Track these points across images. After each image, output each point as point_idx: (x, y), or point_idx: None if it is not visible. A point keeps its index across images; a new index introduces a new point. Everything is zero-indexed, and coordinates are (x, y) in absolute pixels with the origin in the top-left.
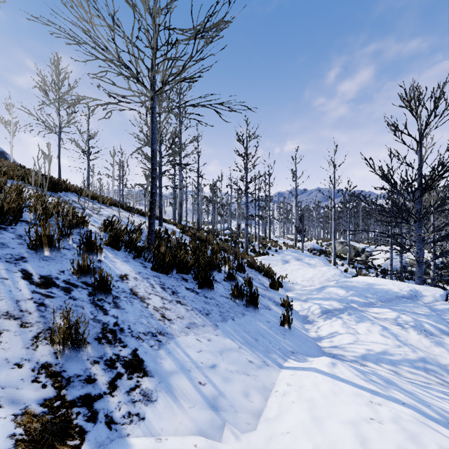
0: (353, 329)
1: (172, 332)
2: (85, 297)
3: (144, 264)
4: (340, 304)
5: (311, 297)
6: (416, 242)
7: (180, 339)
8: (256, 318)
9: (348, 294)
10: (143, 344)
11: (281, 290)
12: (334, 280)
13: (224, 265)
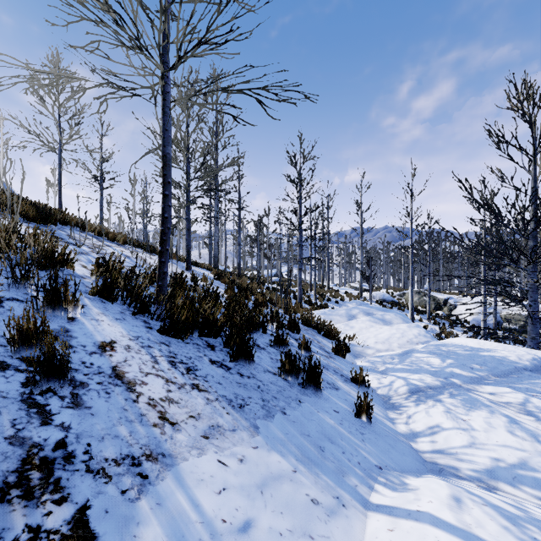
0: (464, 421)
1: (173, 450)
2: (15, 389)
3: (149, 323)
4: (435, 378)
5: (391, 367)
6: (529, 291)
7: (187, 465)
8: (318, 406)
9: (445, 364)
10: (106, 489)
11: (349, 357)
12: (419, 343)
13: (270, 323)
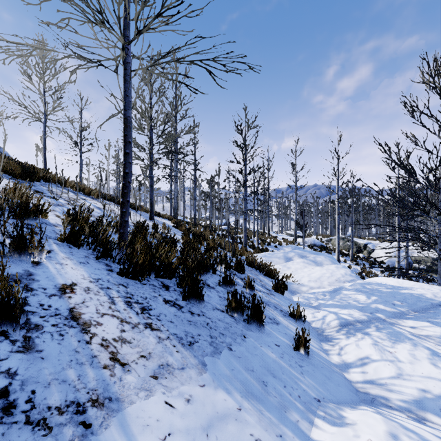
0: (391, 353)
1: (121, 393)
2: None
3: (110, 266)
4: (362, 313)
5: (323, 303)
6: (439, 237)
7: (134, 409)
8: (261, 340)
9: (370, 300)
10: None
11: (286, 293)
12: (346, 281)
13: (219, 264)
